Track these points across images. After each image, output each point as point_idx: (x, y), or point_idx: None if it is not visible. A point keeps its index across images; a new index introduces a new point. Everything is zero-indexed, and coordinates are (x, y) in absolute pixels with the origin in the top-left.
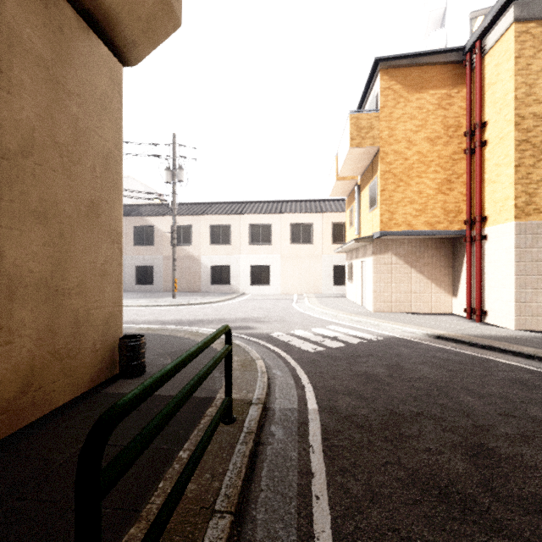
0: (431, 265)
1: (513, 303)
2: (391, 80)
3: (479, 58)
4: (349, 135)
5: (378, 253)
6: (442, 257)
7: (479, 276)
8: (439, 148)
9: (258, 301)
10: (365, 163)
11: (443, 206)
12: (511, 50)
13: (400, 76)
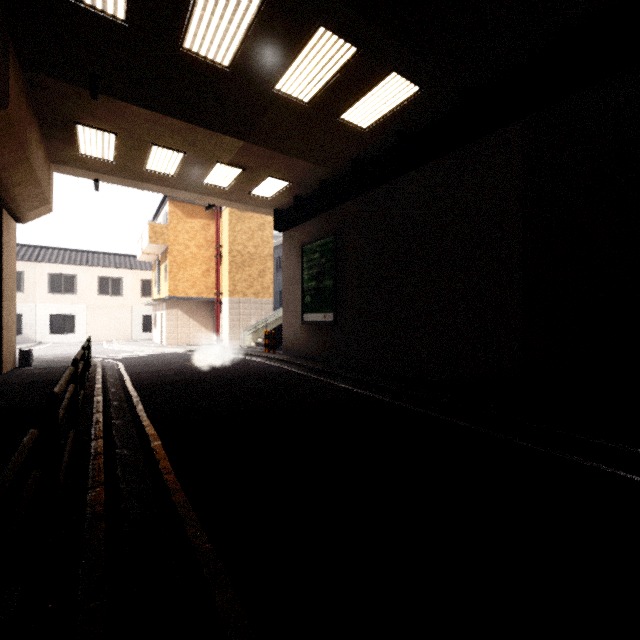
0: (202, 317)
1: (228, 335)
2: (175, 208)
3: (219, 213)
4: (148, 235)
5: (169, 309)
6: (208, 312)
7: (219, 323)
8: (203, 252)
9: (67, 347)
10: (162, 250)
11: (205, 284)
12: (228, 219)
13: (181, 207)
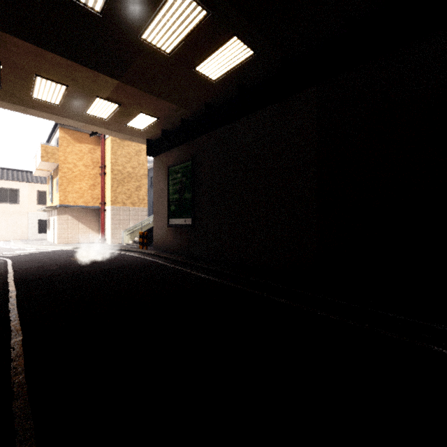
0: (89, 221)
1: (110, 235)
2: (66, 134)
3: (103, 140)
4: (41, 155)
5: (60, 215)
6: (94, 217)
7: (103, 225)
8: (90, 170)
9: None
10: (53, 167)
11: (91, 195)
12: (110, 145)
13: (71, 133)
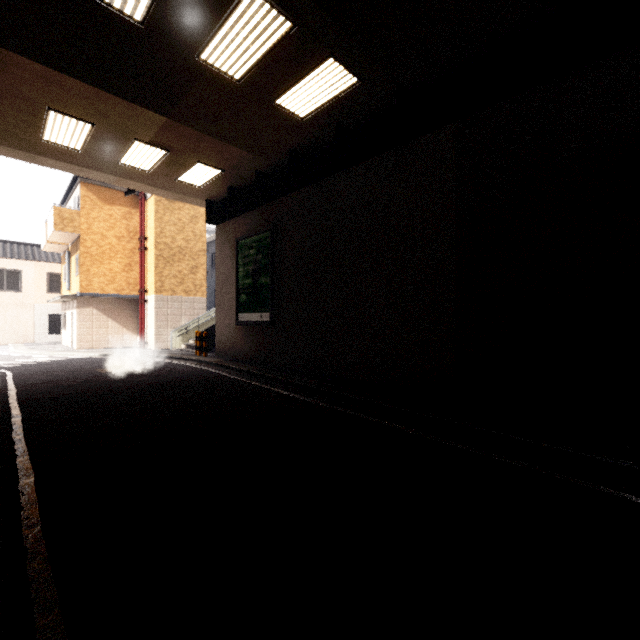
0: (123, 316)
1: (154, 336)
2: (89, 191)
3: (144, 201)
4: (53, 221)
5: (82, 307)
6: (131, 311)
7: (144, 323)
8: (124, 244)
9: None
10: (72, 239)
11: (127, 280)
12: (154, 208)
13: (96, 191)
